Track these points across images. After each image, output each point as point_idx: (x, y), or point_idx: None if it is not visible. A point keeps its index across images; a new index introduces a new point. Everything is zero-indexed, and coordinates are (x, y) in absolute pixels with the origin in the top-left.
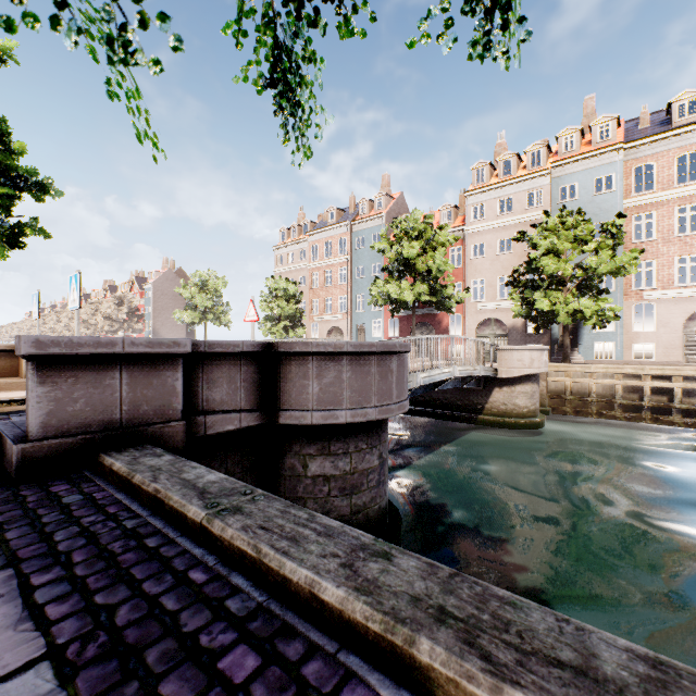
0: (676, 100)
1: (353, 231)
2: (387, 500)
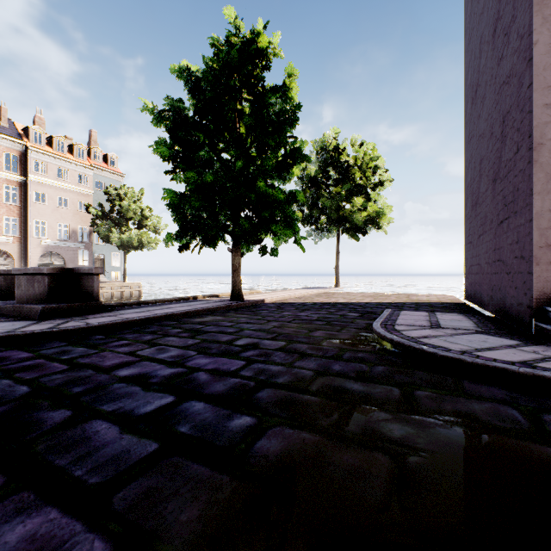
0: None
1: None
2: None
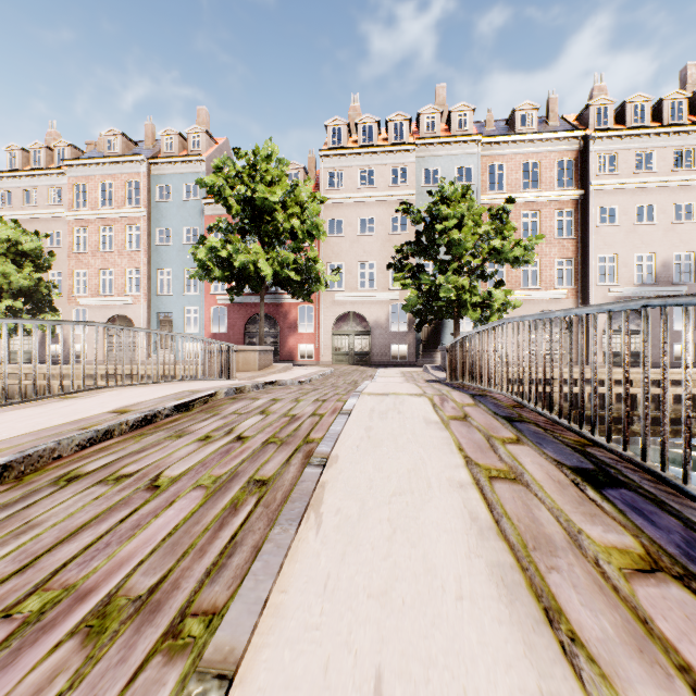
0: (520, 109)
1: (153, 173)
2: None
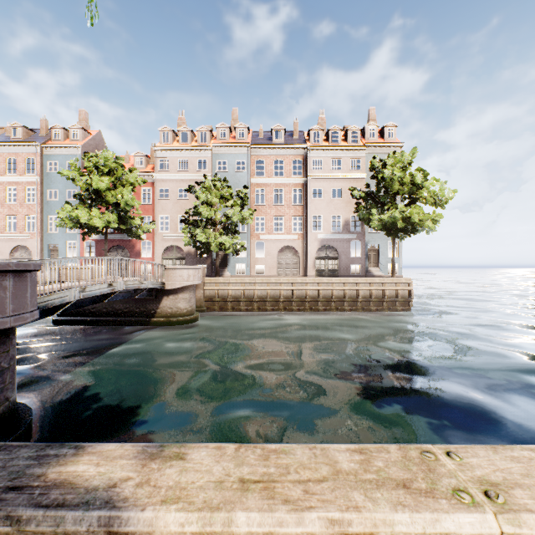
0: (274, 128)
1: (45, 153)
2: (13, 405)
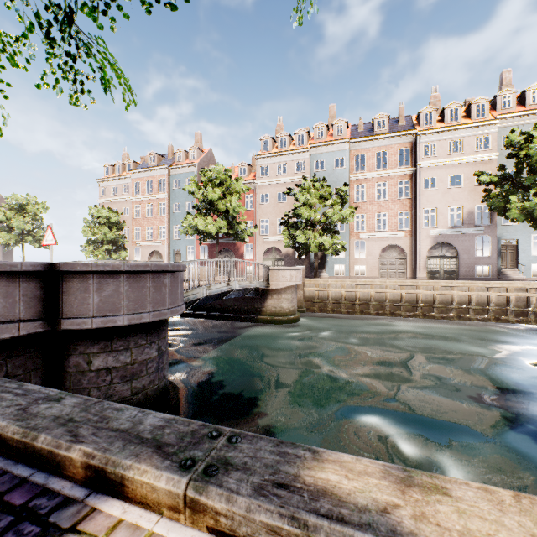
0: (376, 118)
1: (171, 174)
2: (168, 382)
